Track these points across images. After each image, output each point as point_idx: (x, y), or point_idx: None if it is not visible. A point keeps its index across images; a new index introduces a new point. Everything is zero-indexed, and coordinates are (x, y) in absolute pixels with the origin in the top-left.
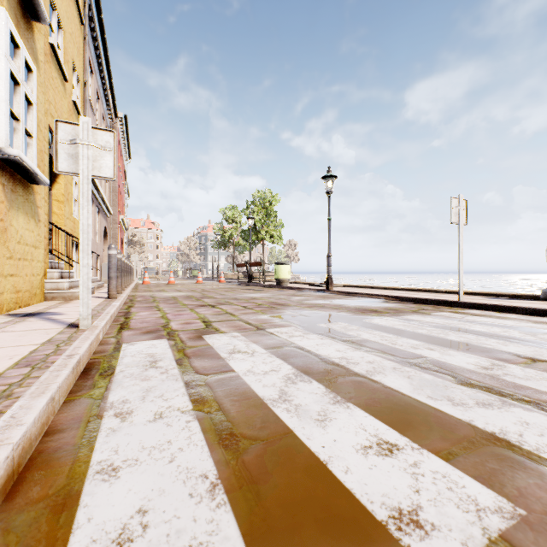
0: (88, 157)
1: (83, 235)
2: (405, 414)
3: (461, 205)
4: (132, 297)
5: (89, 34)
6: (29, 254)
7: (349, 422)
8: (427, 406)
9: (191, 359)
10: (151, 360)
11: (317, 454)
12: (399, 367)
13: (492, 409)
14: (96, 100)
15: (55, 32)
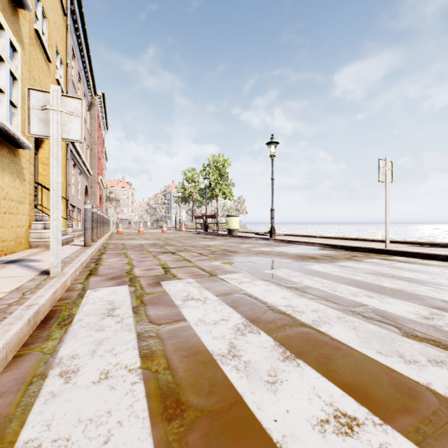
0: (57, 122)
1: (53, 191)
2: (358, 375)
3: (387, 166)
4: (106, 244)
5: (71, 25)
6: (14, 208)
7: (301, 385)
8: (379, 364)
9: (146, 306)
10: (110, 307)
11: (269, 431)
12: (343, 317)
13: (447, 369)
14: (78, 80)
15: (39, 20)
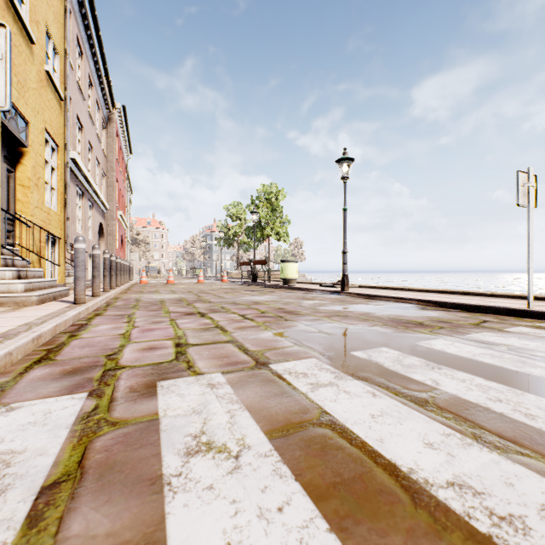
0: None
1: None
2: None
3: (530, 181)
4: (114, 300)
5: (76, 9)
6: None
7: None
8: None
9: (81, 485)
10: None
11: None
12: None
13: None
14: (87, 85)
15: None
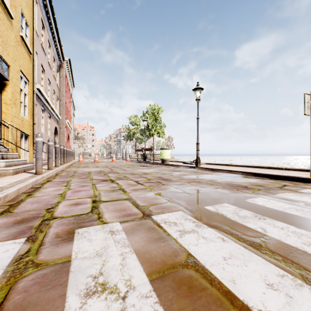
0: None
1: None
2: None
3: None
4: (61, 171)
5: (40, 1)
6: None
7: None
8: None
9: None
10: None
11: None
12: None
13: None
14: (47, 46)
15: None
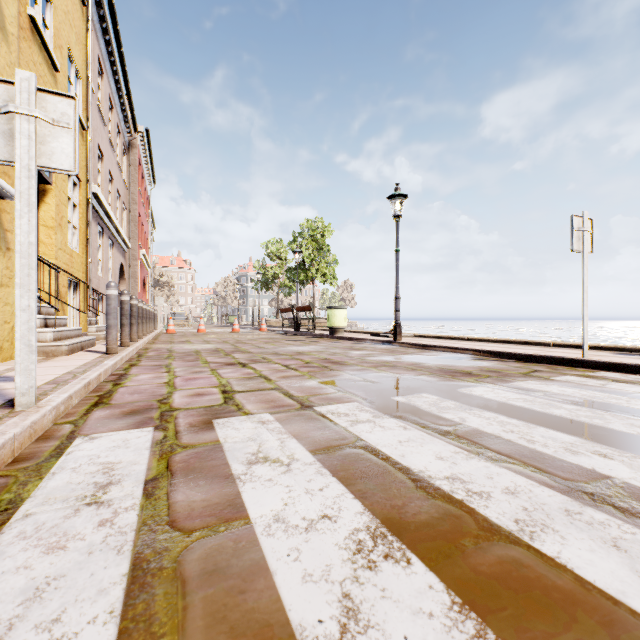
0: (29, 135)
1: (20, 260)
2: None
3: (585, 226)
4: (144, 350)
5: (97, 24)
6: None
7: None
8: None
9: (174, 479)
10: (101, 481)
11: None
12: (577, 510)
13: None
14: (108, 107)
15: (39, 4)
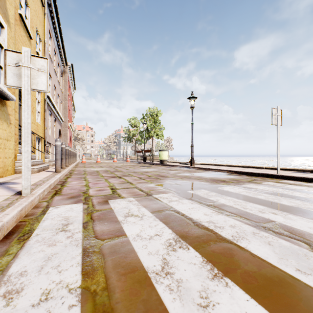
0: (28, 76)
1: (24, 130)
2: (286, 297)
3: (278, 113)
4: (72, 171)
5: (48, 14)
6: (2, 144)
7: (233, 310)
8: (302, 283)
9: (94, 222)
10: (64, 223)
11: None
12: (257, 232)
13: None
14: (53, 54)
15: (23, 8)
